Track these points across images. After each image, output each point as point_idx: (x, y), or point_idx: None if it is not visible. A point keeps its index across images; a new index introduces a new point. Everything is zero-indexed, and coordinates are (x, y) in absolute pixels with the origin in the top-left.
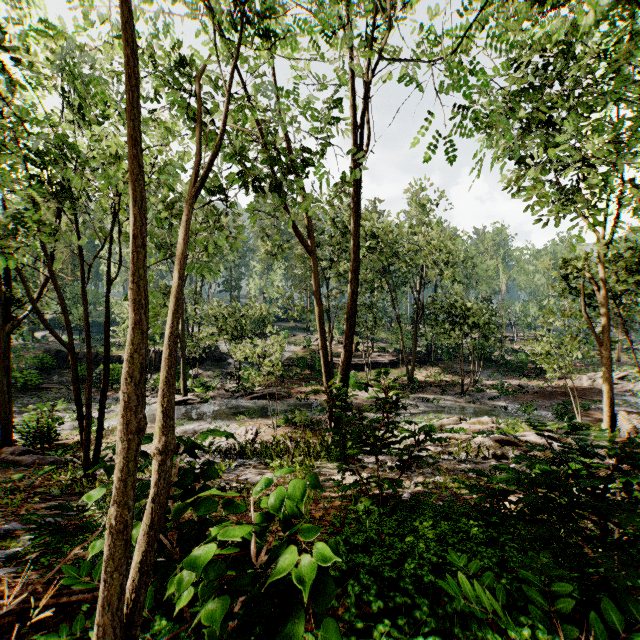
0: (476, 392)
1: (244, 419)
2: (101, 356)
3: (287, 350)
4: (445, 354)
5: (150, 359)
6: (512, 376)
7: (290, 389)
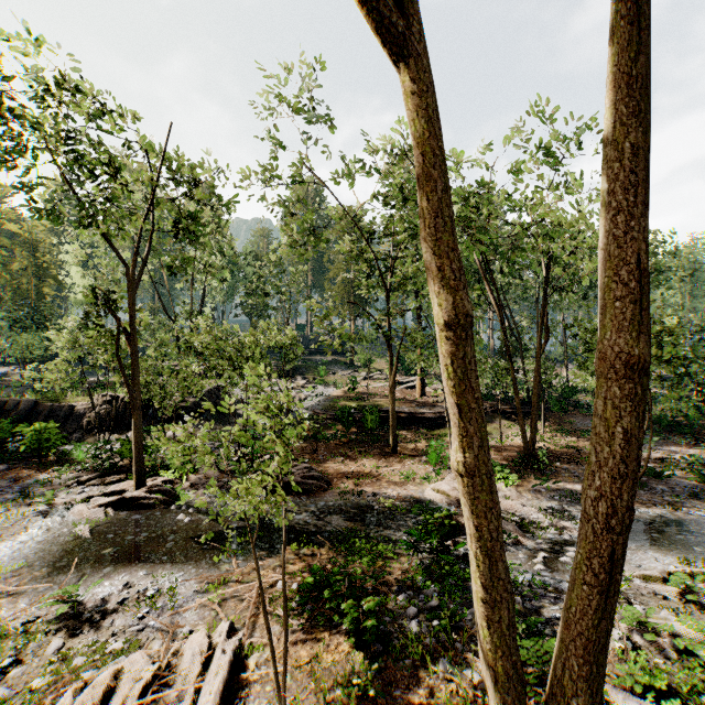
0: (648, 476)
1: (230, 560)
2: (43, 406)
3: (324, 394)
4: (553, 401)
5: (117, 411)
6: (680, 441)
7: (328, 466)
